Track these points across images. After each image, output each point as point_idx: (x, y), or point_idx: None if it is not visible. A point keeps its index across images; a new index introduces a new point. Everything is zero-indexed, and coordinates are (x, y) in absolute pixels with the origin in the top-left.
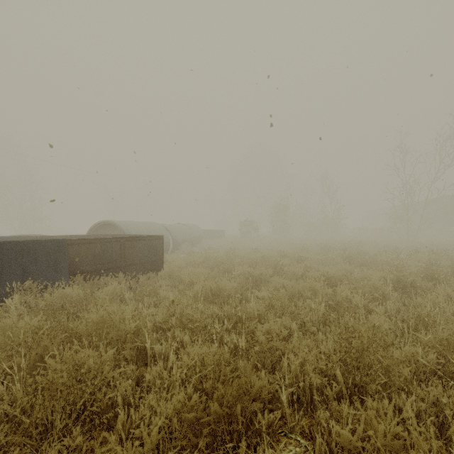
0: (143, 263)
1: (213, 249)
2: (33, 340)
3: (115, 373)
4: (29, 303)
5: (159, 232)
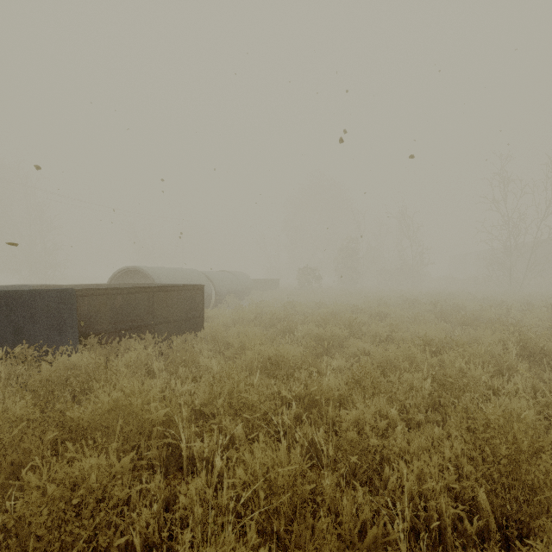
0: (178, 321)
1: (266, 302)
2: (13, 436)
3: (132, 492)
4: (21, 375)
5: (199, 281)
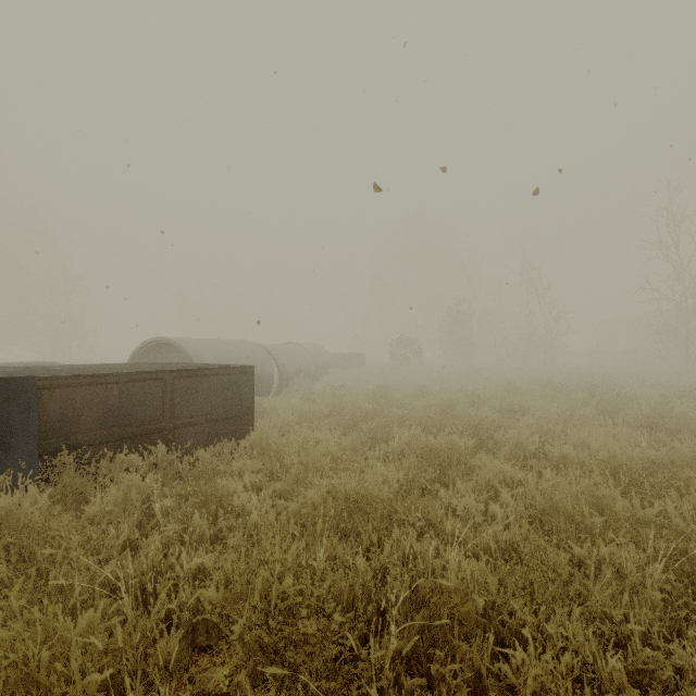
0: (213, 421)
1: (347, 388)
2: None
3: None
4: None
5: (255, 357)
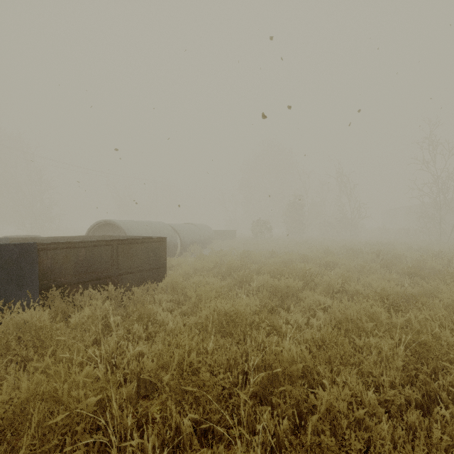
0: (141, 271)
1: (224, 252)
2: None
3: None
4: None
5: (166, 232)
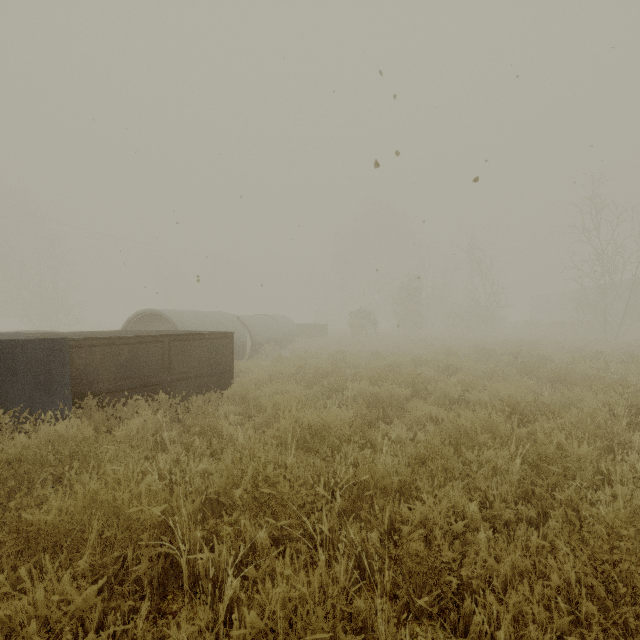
0: (201, 376)
1: (311, 353)
2: None
3: (100, 637)
4: None
5: (231, 327)
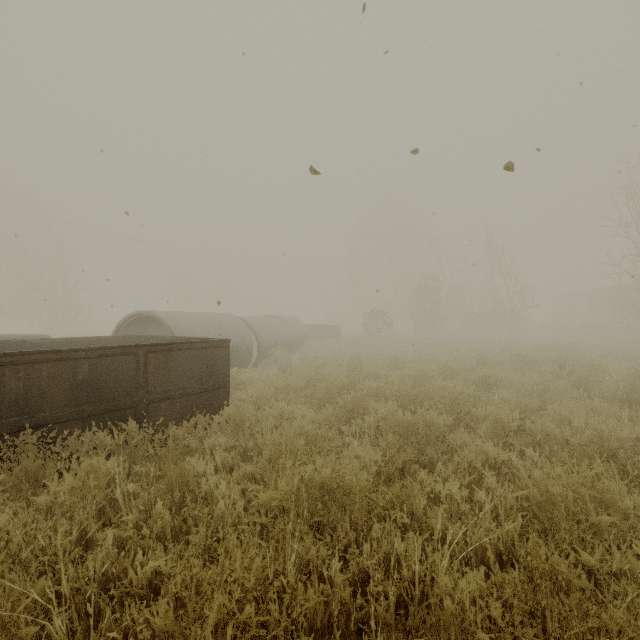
0: (188, 395)
1: (323, 359)
2: None
3: None
4: None
5: (235, 330)
